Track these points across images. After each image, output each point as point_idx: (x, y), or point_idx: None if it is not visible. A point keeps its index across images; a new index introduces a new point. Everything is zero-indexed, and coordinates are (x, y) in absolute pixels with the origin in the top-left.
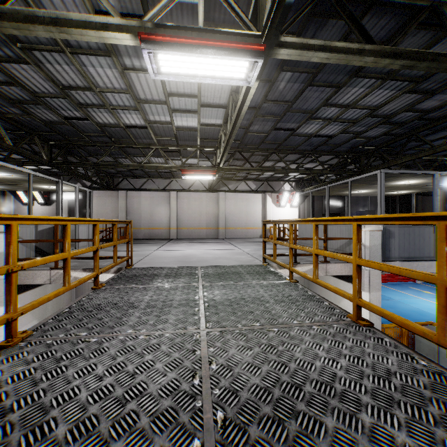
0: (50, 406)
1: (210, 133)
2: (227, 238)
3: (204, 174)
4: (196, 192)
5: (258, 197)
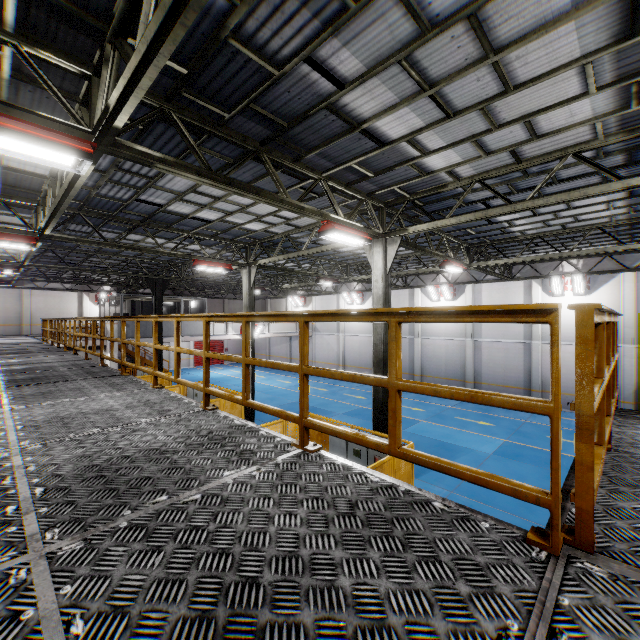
0: None
1: (6, 257)
2: (34, 334)
3: (1, 283)
4: None
5: (74, 295)
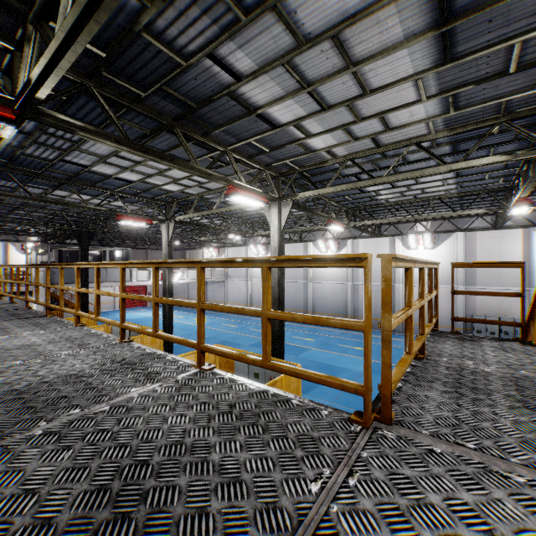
0: None
1: None
2: None
3: None
4: None
5: (1, 245)
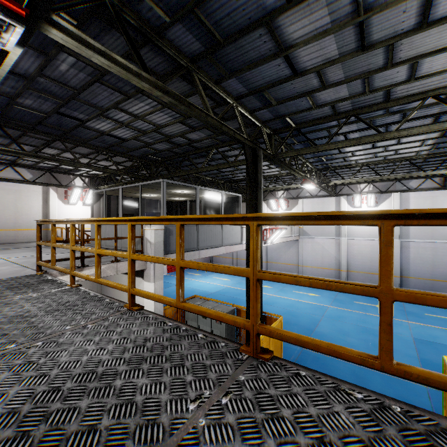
0: None
1: None
2: None
3: None
4: None
5: (37, 190)
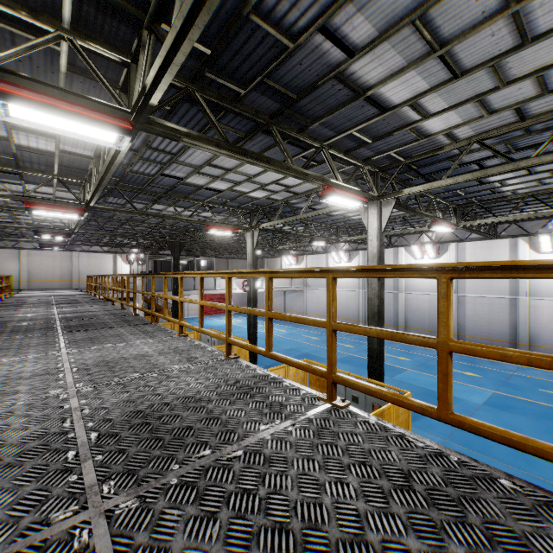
0: (27, 301)
1: (60, 226)
2: (81, 288)
3: (57, 247)
4: (50, 251)
5: (110, 256)
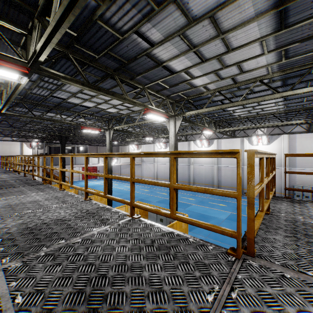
0: None
1: None
2: None
3: None
4: None
5: (18, 143)
